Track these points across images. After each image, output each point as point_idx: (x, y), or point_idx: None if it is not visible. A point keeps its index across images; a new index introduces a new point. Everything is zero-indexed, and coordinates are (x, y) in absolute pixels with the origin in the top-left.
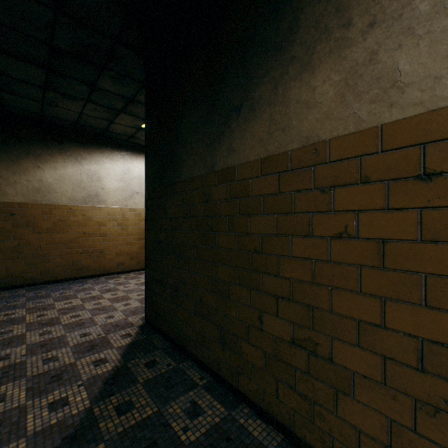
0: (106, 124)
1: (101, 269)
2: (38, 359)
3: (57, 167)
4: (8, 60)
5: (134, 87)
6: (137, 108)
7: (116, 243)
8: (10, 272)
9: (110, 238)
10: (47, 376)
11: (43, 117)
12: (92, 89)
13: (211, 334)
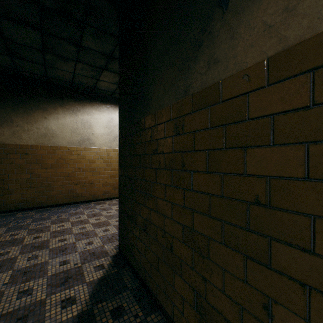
0: (93, 82)
1: (91, 196)
2: (14, 290)
3: (58, 118)
4: (10, 25)
5: (112, 43)
6: (116, 64)
7: (103, 176)
8: (25, 198)
9: (98, 172)
10: (13, 318)
11: (48, 79)
12: (78, 49)
13: (183, 293)
